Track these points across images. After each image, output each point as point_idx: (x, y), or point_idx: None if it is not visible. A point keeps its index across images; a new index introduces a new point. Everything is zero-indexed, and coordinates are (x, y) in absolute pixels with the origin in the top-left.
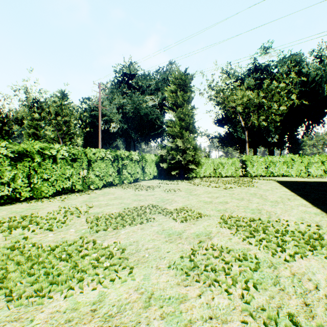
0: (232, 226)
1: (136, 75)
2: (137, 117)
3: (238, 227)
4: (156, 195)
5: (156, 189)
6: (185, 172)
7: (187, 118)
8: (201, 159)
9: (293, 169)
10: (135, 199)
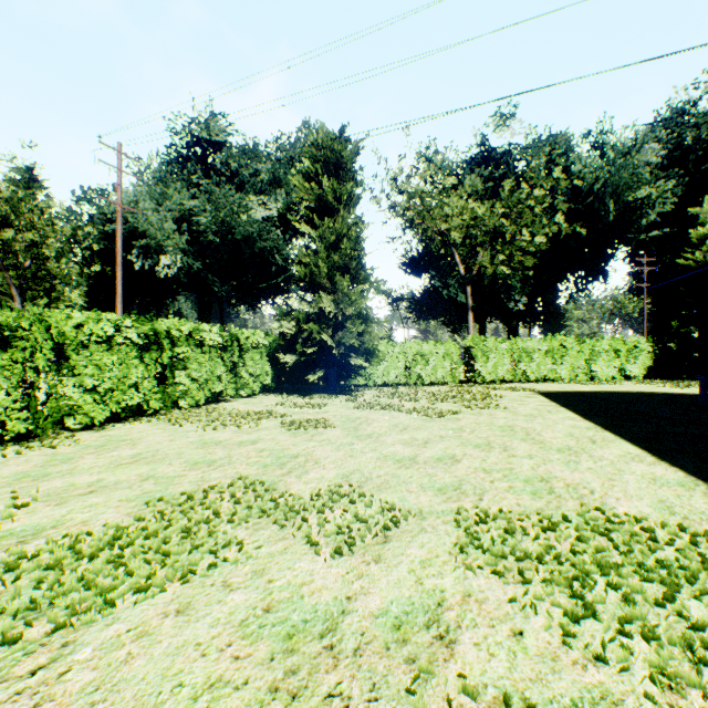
0: (502, 557)
1: (224, 144)
2: (226, 245)
3: (522, 560)
4: (263, 442)
5: (265, 423)
6: (342, 375)
7: (346, 245)
8: (377, 343)
9: (564, 366)
10: (198, 458)
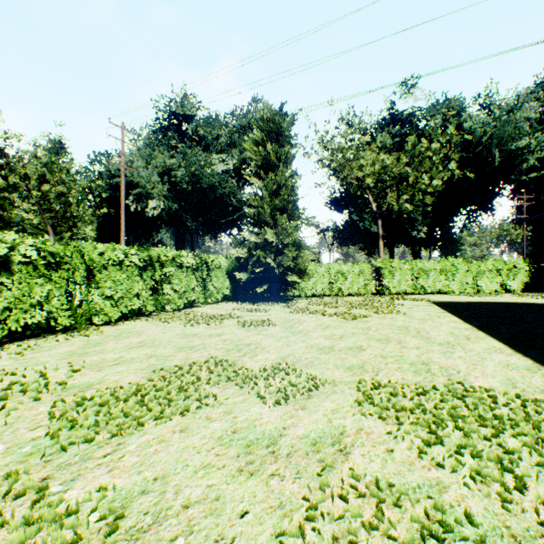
0: (386, 409)
1: (194, 117)
2: (196, 191)
3: (399, 411)
4: (226, 335)
5: (226, 322)
6: (281, 288)
7: (284, 192)
8: (307, 264)
9: (455, 282)
10: (182, 344)
